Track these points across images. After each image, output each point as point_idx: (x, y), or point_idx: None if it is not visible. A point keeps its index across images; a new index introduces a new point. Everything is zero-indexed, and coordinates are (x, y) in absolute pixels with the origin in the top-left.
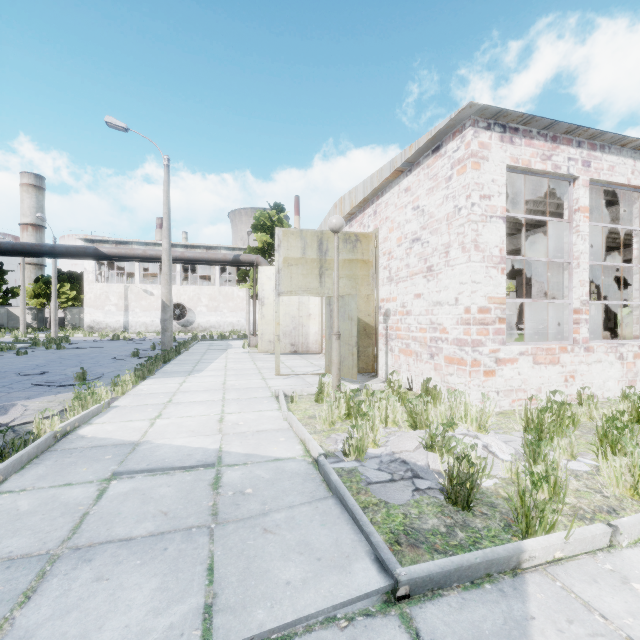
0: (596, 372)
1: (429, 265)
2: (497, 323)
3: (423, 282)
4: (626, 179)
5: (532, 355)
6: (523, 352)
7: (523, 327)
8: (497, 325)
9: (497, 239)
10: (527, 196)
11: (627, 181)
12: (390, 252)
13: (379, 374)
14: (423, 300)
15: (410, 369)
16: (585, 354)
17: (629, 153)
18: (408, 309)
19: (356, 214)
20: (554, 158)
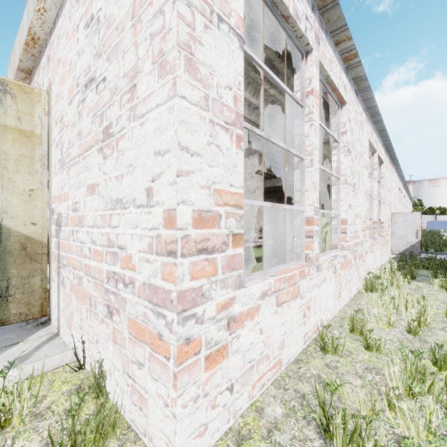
0: (323, 293)
1: (106, 125)
2: (230, 245)
3: (98, 161)
4: (337, 82)
5: (275, 293)
6: (266, 291)
7: (245, 239)
8: (230, 250)
9: (230, 73)
10: (246, 92)
11: (338, 85)
12: (62, 117)
13: (51, 319)
14: (98, 196)
15: (82, 326)
16: (317, 274)
17: (338, 57)
18: (80, 214)
19: (33, 72)
20: (295, 0)
